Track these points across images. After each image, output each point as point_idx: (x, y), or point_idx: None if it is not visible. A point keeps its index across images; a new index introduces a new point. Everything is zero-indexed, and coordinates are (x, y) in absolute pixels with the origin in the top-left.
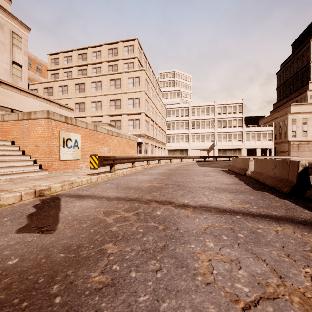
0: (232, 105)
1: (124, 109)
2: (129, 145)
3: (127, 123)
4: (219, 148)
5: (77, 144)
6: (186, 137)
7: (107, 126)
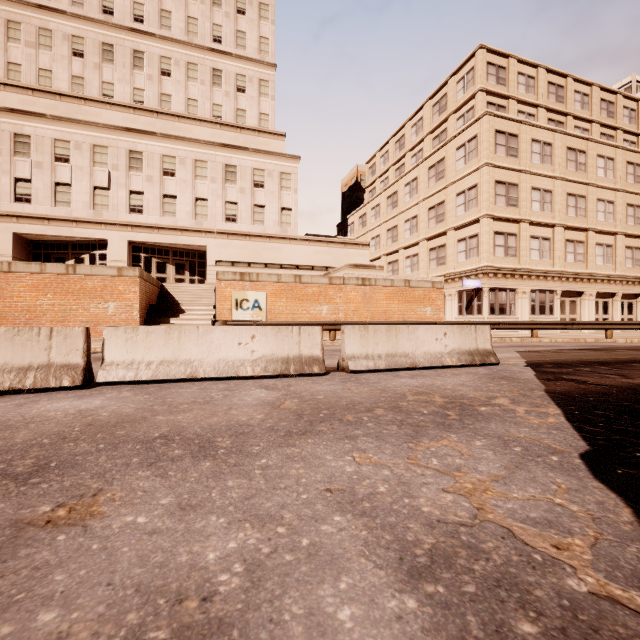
0: None
1: (449, 220)
2: (409, 298)
3: (455, 249)
4: None
5: (258, 305)
6: None
7: (348, 270)
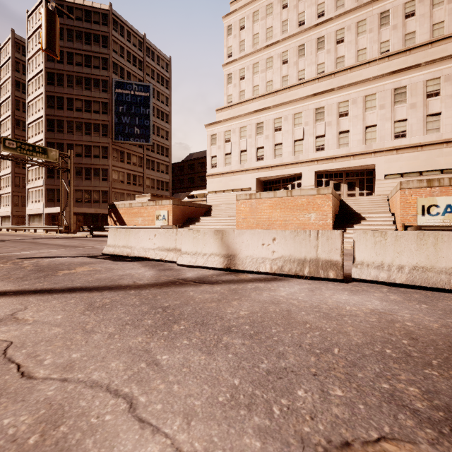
0: None
1: None
2: None
3: None
4: None
5: (451, 210)
6: None
7: None
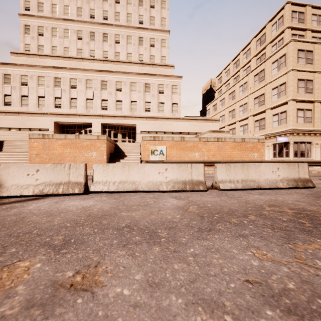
0: None
1: (267, 104)
2: (244, 148)
3: (271, 120)
4: None
5: (162, 152)
6: None
7: (209, 133)
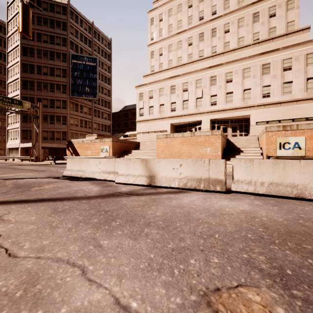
0: None
1: None
2: None
3: None
4: None
5: (298, 146)
6: None
7: None
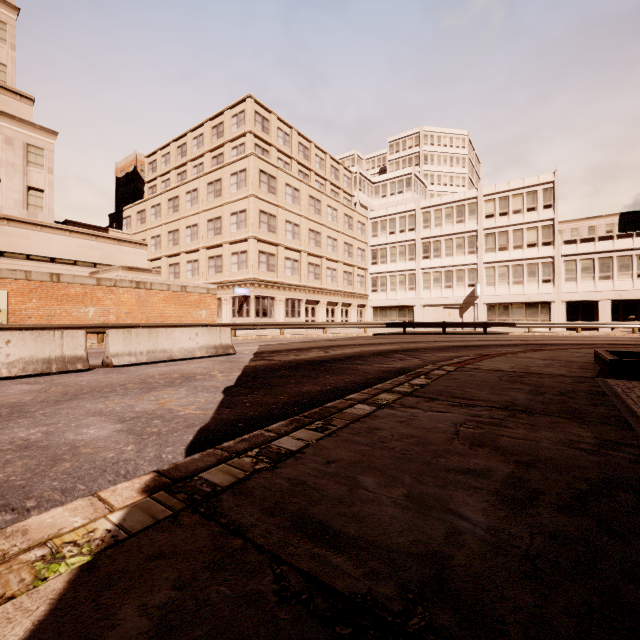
0: (524, 191)
1: (225, 234)
2: (186, 302)
3: (230, 260)
4: (489, 302)
5: None
6: (411, 278)
7: (121, 271)
